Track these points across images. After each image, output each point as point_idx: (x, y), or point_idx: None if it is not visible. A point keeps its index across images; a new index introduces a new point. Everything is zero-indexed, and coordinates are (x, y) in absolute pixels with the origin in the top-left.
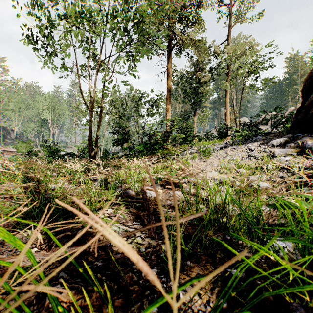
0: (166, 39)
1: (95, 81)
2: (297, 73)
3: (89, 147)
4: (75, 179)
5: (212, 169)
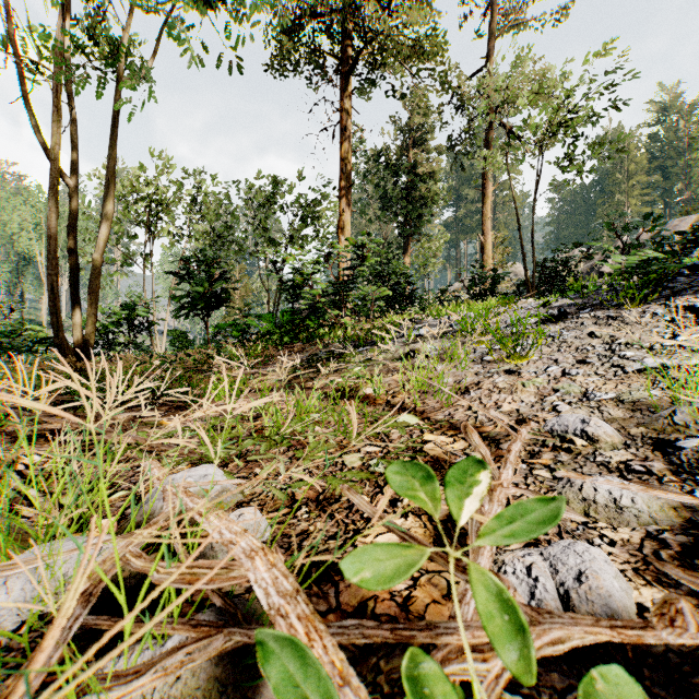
0: None
1: (60, 54)
2: (623, 169)
3: (55, 315)
4: None
5: (610, 424)
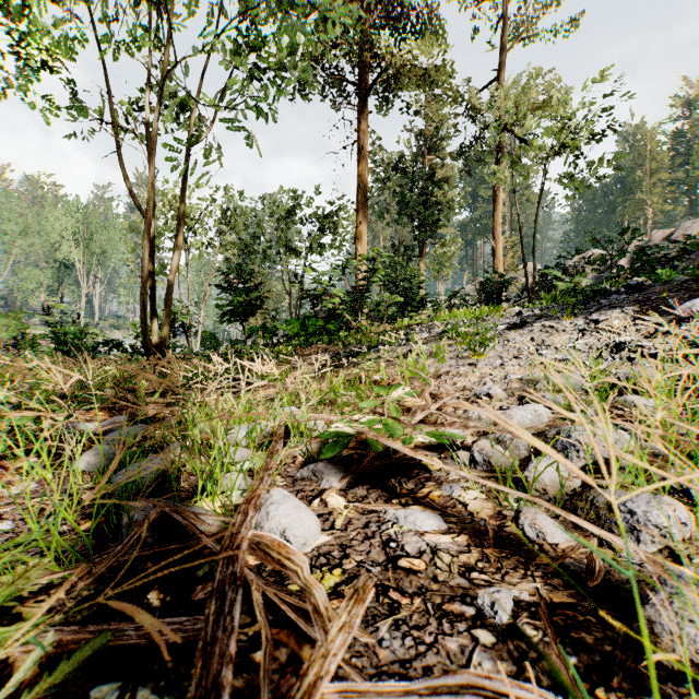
0: (357, 34)
1: (155, 136)
2: (644, 166)
3: (145, 324)
4: (42, 429)
5: (507, 391)
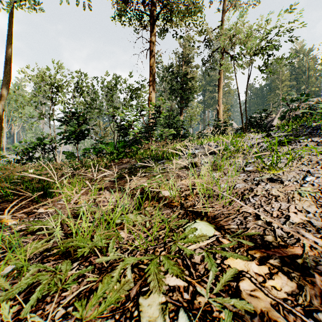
0: None
1: None
2: (279, 78)
3: None
4: None
5: None
